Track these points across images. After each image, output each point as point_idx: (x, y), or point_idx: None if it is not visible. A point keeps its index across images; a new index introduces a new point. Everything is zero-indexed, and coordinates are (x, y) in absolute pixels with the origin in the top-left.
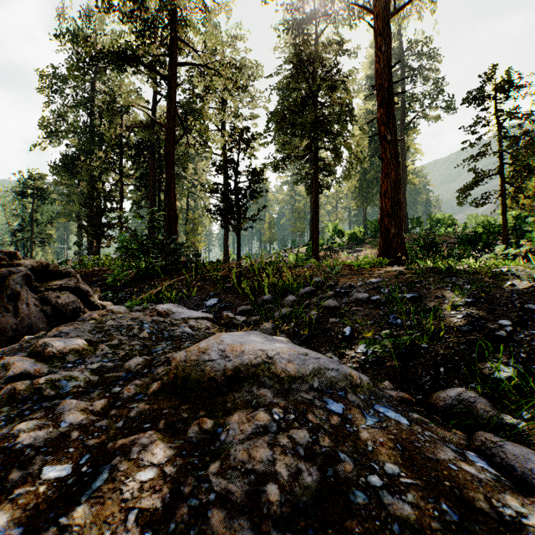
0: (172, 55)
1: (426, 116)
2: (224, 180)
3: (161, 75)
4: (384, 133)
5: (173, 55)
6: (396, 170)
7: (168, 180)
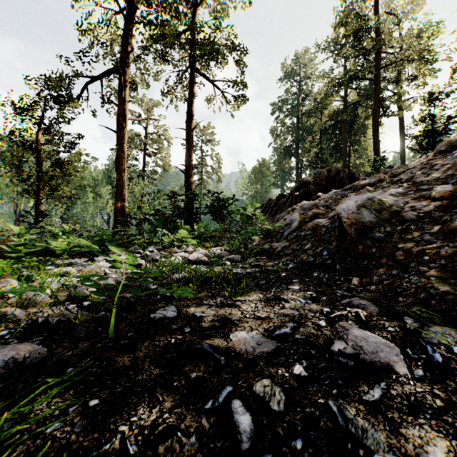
0: (377, 64)
1: None
2: (400, 135)
3: (370, 79)
4: None
5: (378, 64)
6: None
7: (374, 139)
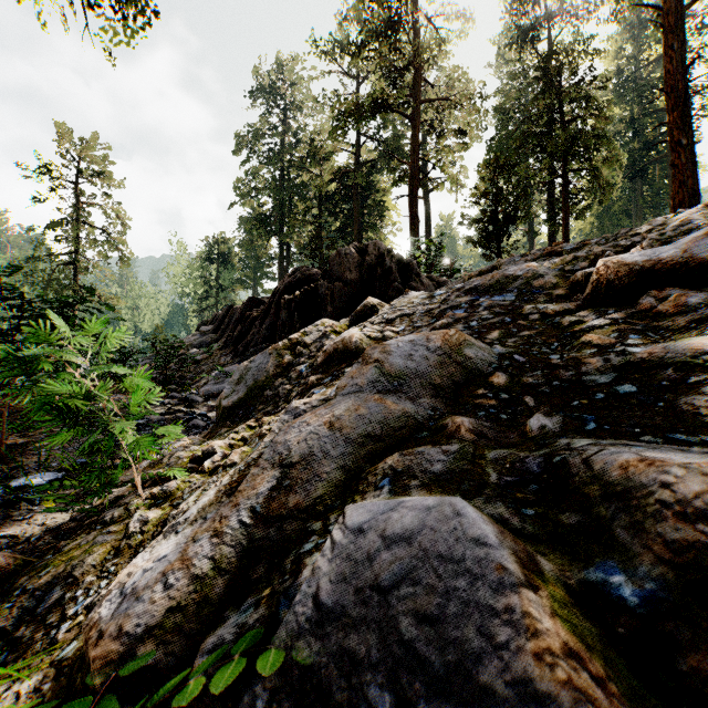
0: (417, 93)
1: None
2: (426, 227)
3: (406, 115)
4: (678, 138)
5: (417, 93)
6: (693, 177)
7: (413, 217)
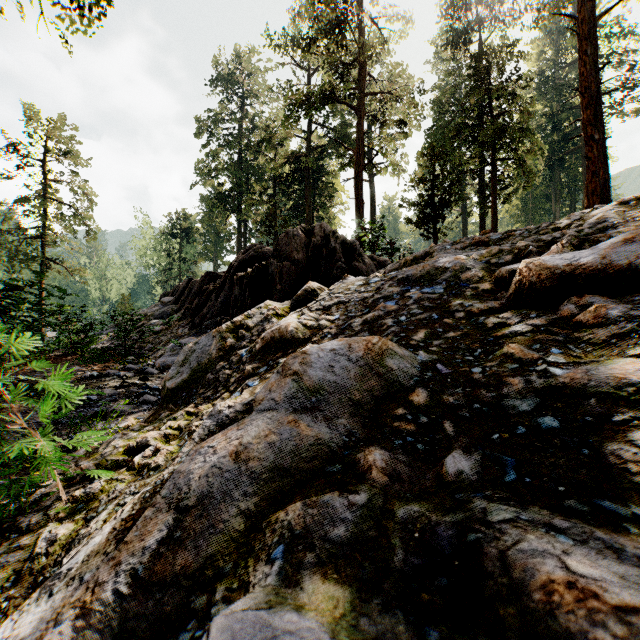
0: (361, 86)
1: (621, 110)
2: (371, 207)
3: (352, 106)
4: (591, 133)
5: (362, 86)
6: (604, 168)
7: (358, 200)
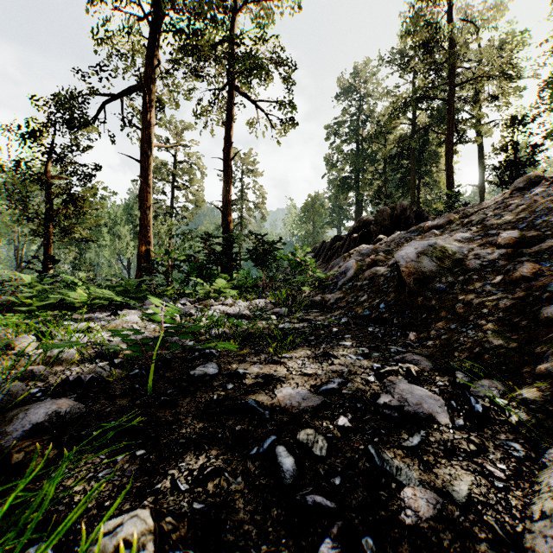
0: (451, 82)
1: None
2: (479, 165)
3: (442, 99)
4: None
5: (452, 81)
6: None
7: (448, 171)
